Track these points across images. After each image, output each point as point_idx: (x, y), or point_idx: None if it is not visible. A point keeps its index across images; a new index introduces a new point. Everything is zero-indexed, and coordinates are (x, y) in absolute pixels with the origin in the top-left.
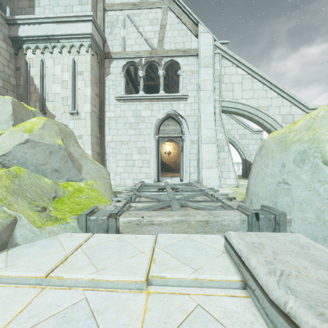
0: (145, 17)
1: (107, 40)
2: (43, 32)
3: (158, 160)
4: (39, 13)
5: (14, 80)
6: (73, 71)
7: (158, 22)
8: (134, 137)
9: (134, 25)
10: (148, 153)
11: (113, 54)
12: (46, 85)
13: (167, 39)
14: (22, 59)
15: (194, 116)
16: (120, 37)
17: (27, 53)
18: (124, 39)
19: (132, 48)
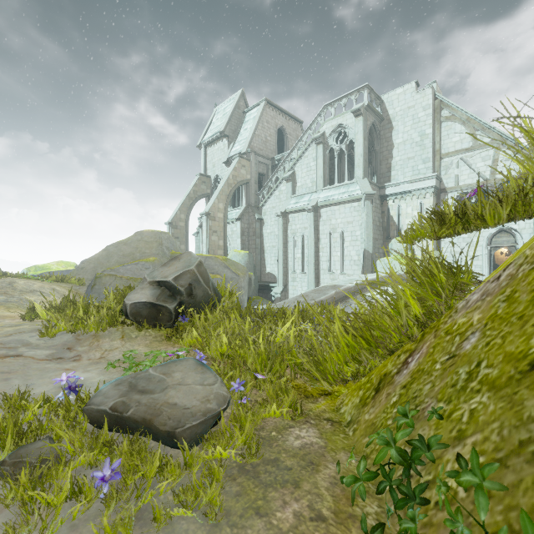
0: (477, 156)
1: (443, 180)
2: (401, 189)
3: (489, 265)
4: (394, 174)
5: (381, 219)
6: (420, 209)
7: (489, 158)
8: (466, 248)
9: (467, 165)
10: (480, 260)
11: (448, 189)
12: (401, 220)
13: (499, 169)
14: (385, 206)
15: (529, 229)
16: (454, 175)
17: (388, 202)
18: (457, 176)
19: (465, 182)
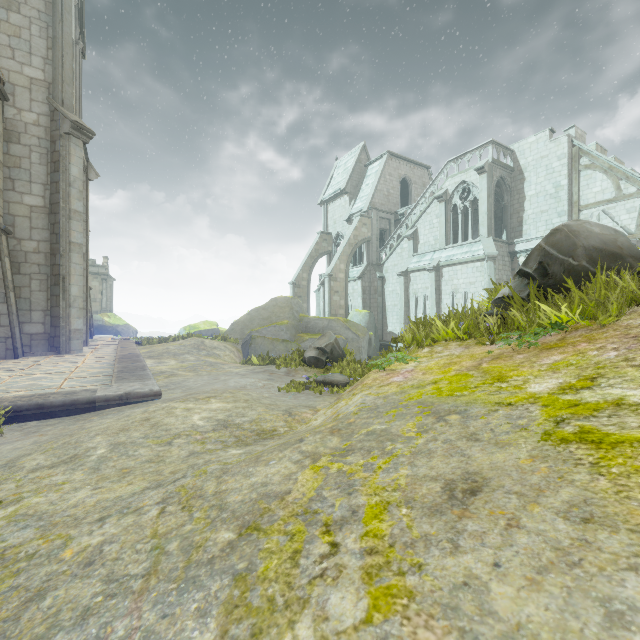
0: (621, 208)
1: None
2: (532, 246)
3: None
4: (525, 229)
5: (511, 277)
6: None
7: (635, 210)
8: None
9: (609, 217)
10: None
11: None
12: None
13: None
14: (516, 263)
15: None
16: None
17: (519, 259)
18: None
19: None
